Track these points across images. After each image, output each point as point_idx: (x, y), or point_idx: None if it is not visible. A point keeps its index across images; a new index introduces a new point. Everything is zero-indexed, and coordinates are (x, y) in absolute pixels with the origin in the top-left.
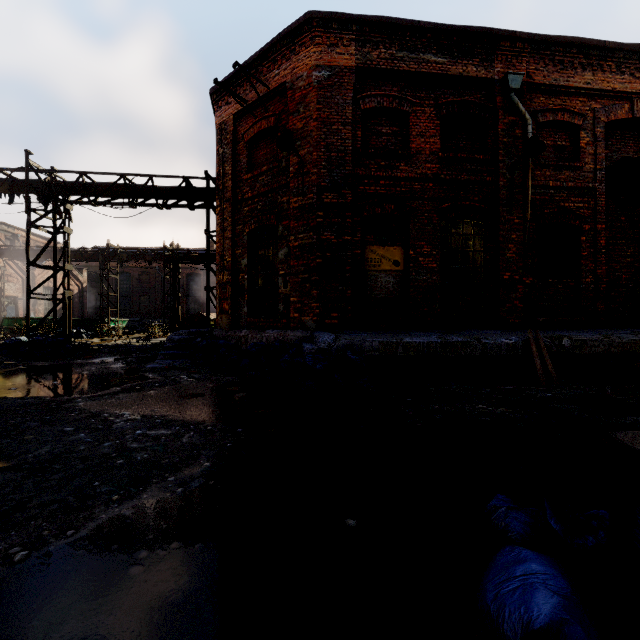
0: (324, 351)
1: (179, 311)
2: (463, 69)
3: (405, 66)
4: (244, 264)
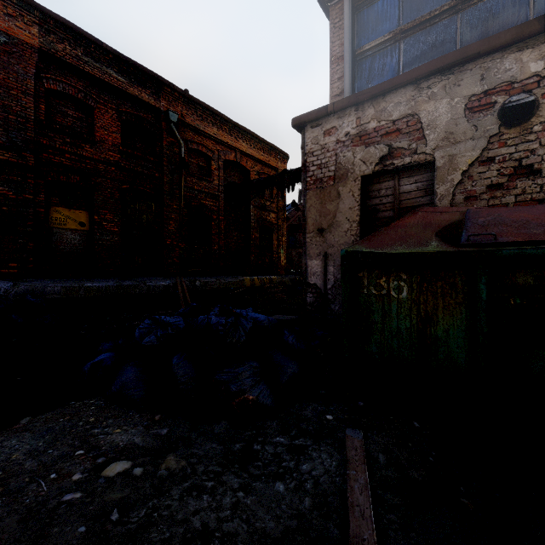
0: None
1: None
2: (139, 93)
3: (90, 70)
4: None
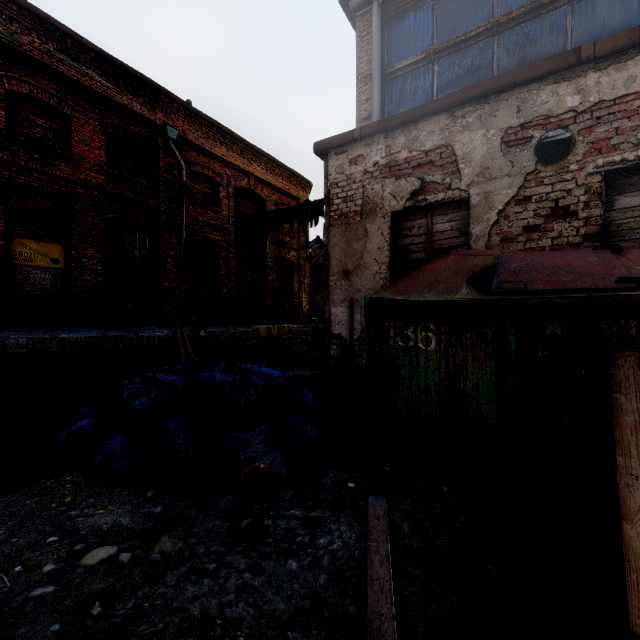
0: None
1: None
2: (129, 102)
3: (66, 70)
4: None
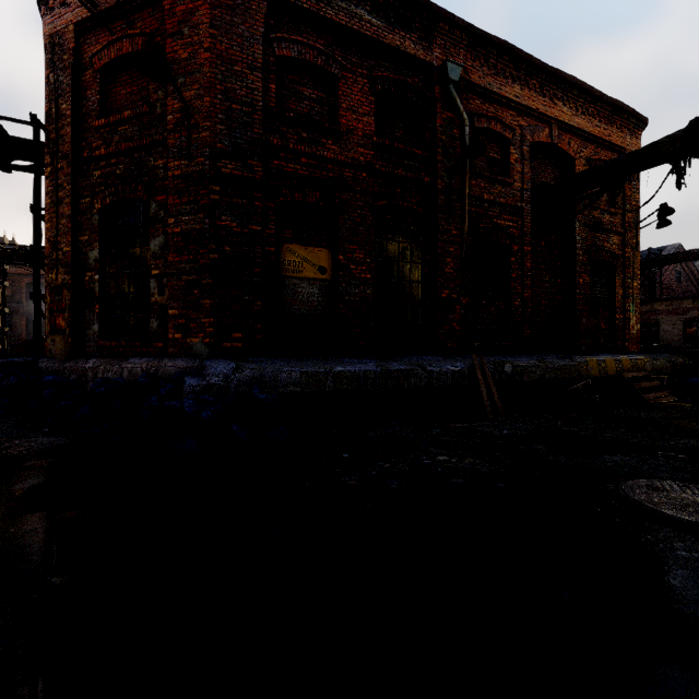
0: (217, 388)
1: (5, 334)
2: (400, 41)
3: (334, 14)
4: (93, 258)
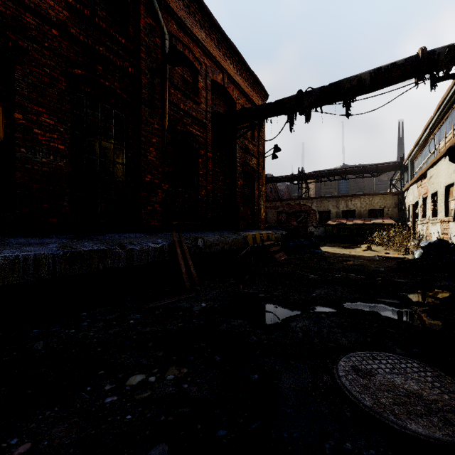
0: None
1: None
2: None
3: None
4: None
